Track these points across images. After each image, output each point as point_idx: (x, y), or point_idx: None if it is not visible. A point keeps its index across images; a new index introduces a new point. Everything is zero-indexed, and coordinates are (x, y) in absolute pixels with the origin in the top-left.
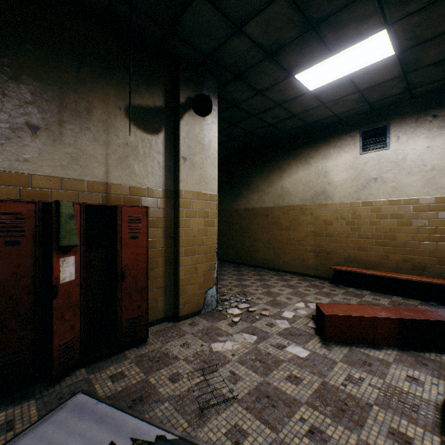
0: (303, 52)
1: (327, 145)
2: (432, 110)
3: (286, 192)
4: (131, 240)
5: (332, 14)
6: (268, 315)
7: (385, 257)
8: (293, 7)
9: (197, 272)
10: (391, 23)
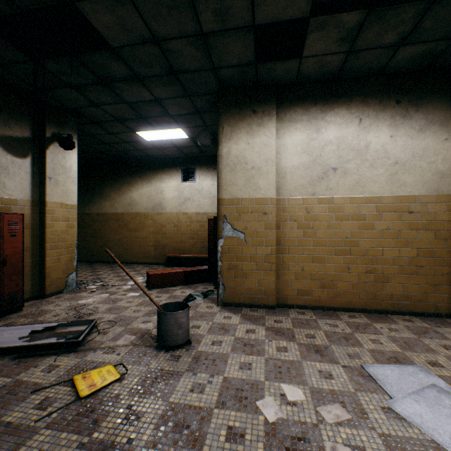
0: (140, 124)
1: (163, 172)
2: (214, 165)
3: (135, 202)
4: (11, 238)
5: (153, 116)
6: (117, 285)
7: (194, 246)
8: (131, 108)
9: (61, 261)
10: (183, 127)
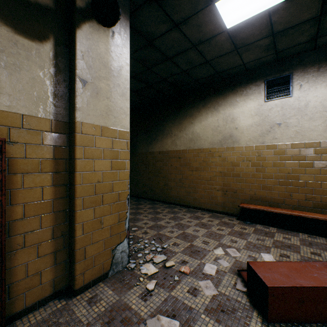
0: None
1: (234, 94)
2: None
3: (197, 136)
4: None
5: None
6: (188, 273)
7: (288, 196)
8: None
9: (103, 226)
10: None
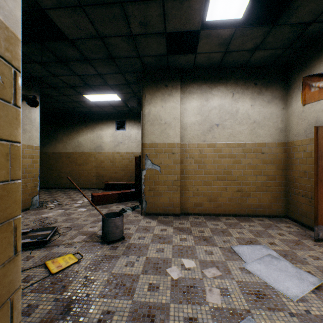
0: (86, 90)
1: (102, 124)
2: (139, 119)
3: (81, 144)
4: None
5: (96, 85)
6: (70, 203)
7: (125, 176)
8: (81, 79)
9: (28, 187)
10: (117, 93)
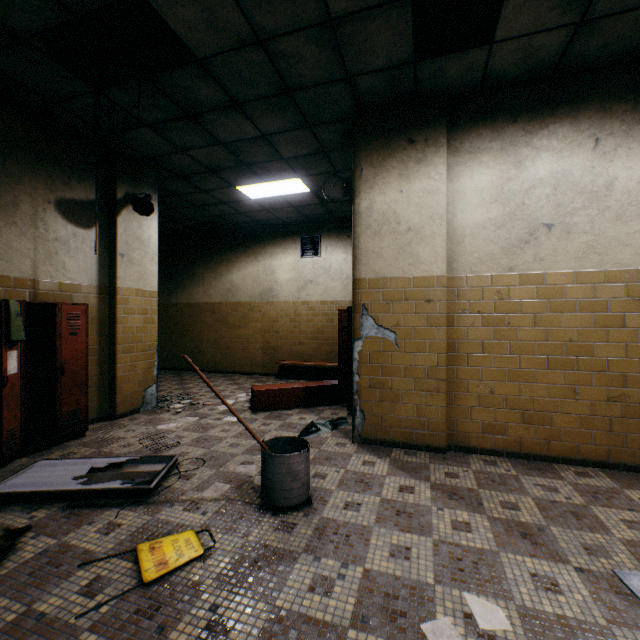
0: (241, 175)
1: (274, 245)
2: (347, 231)
3: (236, 287)
4: (71, 337)
5: (259, 162)
6: (211, 404)
7: (318, 350)
8: (228, 152)
9: (136, 370)
10: (301, 176)
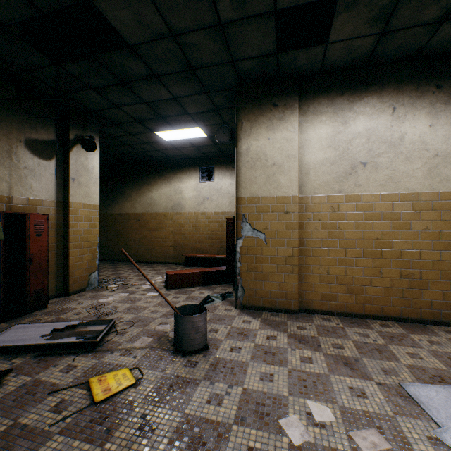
0: (159, 124)
1: (182, 172)
2: (232, 164)
3: (154, 202)
4: (36, 237)
5: (171, 116)
6: (137, 284)
7: (212, 246)
8: (150, 108)
9: (84, 260)
10: (201, 126)
